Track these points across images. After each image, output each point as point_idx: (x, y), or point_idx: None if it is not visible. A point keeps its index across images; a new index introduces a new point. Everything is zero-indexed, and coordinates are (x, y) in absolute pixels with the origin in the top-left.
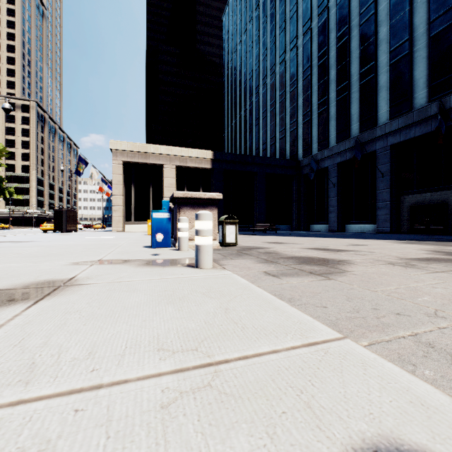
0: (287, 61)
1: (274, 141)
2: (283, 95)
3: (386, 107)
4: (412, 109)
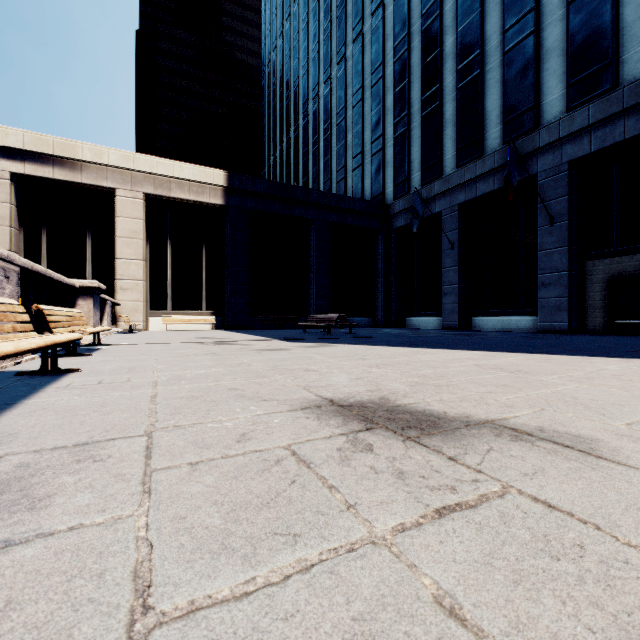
0: (365, 35)
1: (344, 175)
2: (359, 94)
3: (560, 88)
4: (619, 85)
